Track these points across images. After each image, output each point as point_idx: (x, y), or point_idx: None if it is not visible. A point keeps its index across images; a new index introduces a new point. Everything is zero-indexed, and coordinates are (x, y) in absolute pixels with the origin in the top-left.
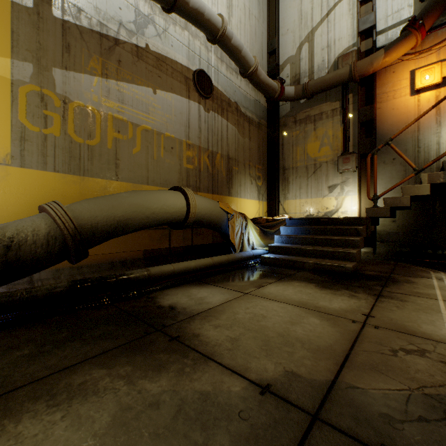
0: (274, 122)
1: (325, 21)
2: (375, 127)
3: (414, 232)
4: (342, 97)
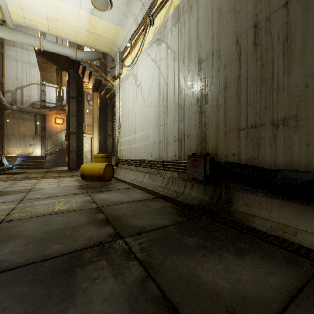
0: (2, 113)
1: (28, 87)
2: (46, 129)
3: (56, 159)
4: (35, 116)
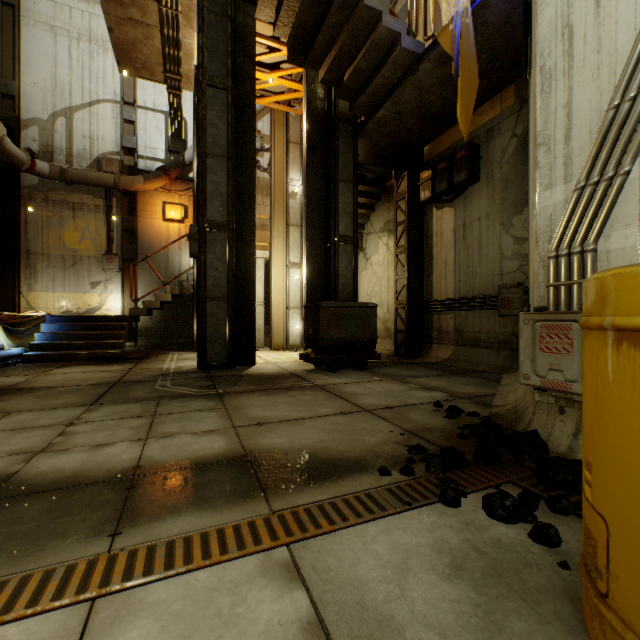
0: (13, 188)
1: (87, 110)
2: (138, 237)
3: (166, 327)
4: (107, 197)
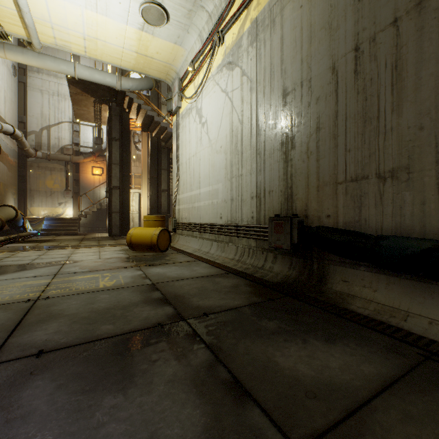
0: (24, 162)
1: (57, 126)
2: (80, 182)
3: (93, 223)
4: (66, 165)
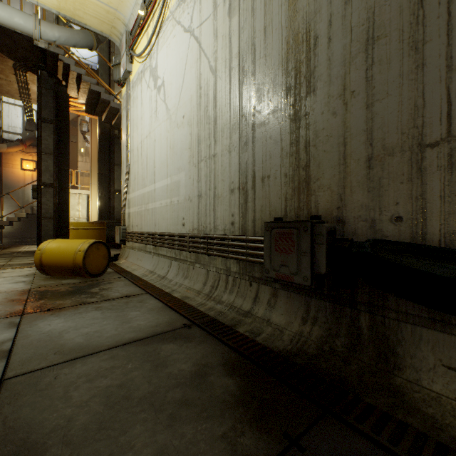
0: None
1: None
2: (3, 179)
3: (23, 232)
4: None
